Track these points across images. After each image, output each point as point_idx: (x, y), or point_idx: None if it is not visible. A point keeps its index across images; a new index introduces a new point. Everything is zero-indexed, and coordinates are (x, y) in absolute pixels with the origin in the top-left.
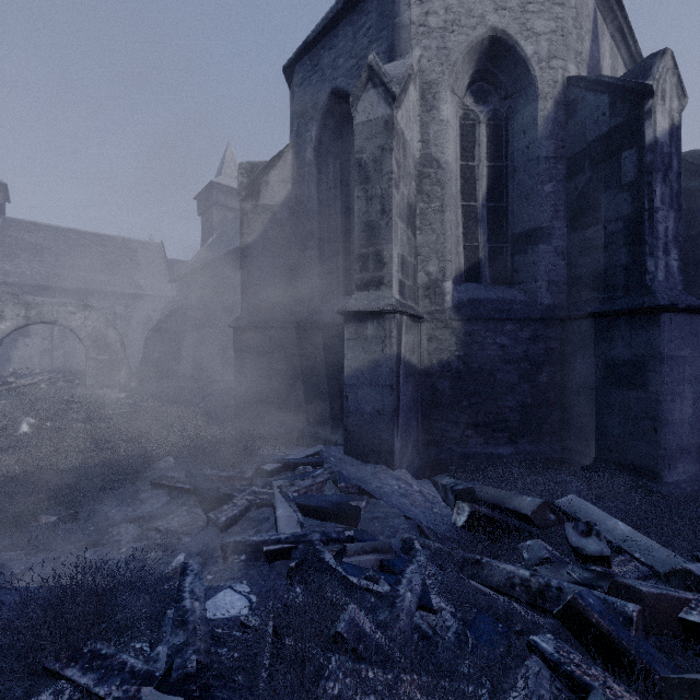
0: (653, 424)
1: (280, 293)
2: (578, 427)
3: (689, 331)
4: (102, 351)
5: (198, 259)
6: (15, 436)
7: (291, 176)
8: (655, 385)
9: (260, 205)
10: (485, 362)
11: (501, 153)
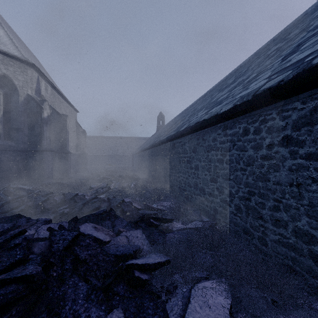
0: (43, 172)
1: None
2: (30, 176)
3: (51, 155)
4: None
5: None
6: None
7: None
8: (43, 165)
9: None
10: (1, 161)
11: (8, 104)
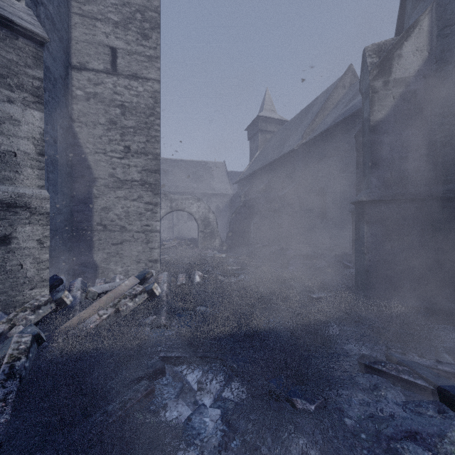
0: None
1: (413, 165)
2: None
3: None
4: (206, 227)
5: (250, 167)
6: (194, 284)
7: (427, 43)
8: None
9: (391, 80)
10: None
11: None
